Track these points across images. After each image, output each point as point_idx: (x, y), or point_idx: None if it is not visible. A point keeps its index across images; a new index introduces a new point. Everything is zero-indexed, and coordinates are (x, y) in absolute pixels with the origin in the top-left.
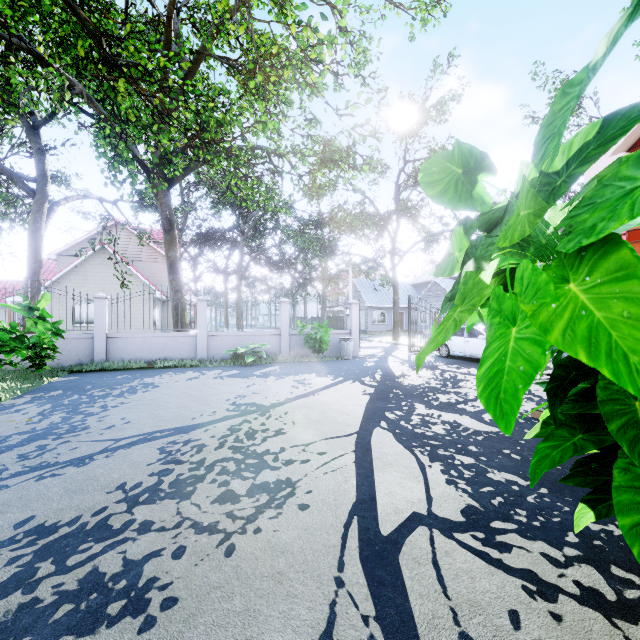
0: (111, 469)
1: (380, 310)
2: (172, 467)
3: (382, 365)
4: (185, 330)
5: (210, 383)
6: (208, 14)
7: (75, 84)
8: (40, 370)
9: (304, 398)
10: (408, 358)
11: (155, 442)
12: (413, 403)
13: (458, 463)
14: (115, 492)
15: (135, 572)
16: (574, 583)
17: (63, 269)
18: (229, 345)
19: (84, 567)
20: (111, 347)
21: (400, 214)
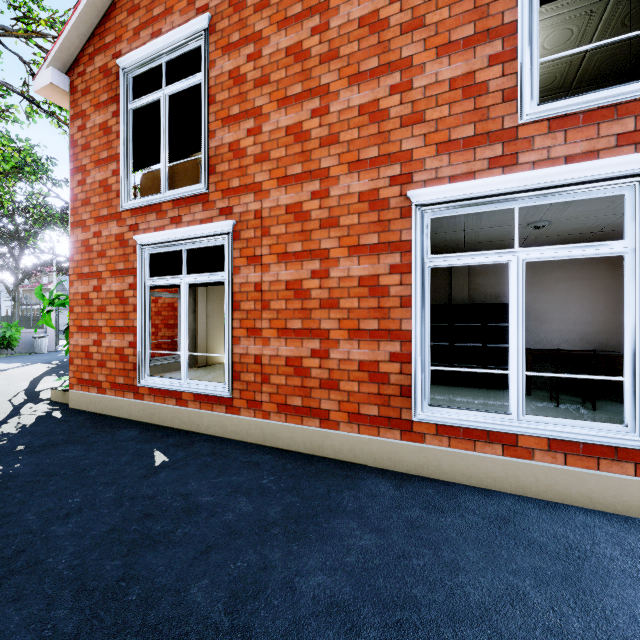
0: None
1: None
2: None
3: None
4: None
5: None
6: None
7: None
8: None
9: None
10: None
11: None
12: None
13: None
14: None
15: None
16: None
17: None
18: None
19: None
20: None
21: None
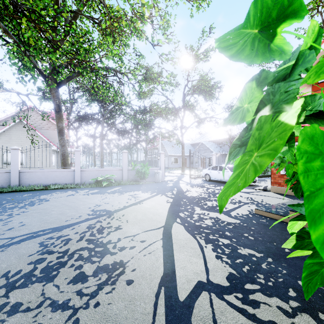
0: (2, 260)
1: (175, 157)
2: (45, 256)
3: (176, 185)
4: (68, 167)
5: (80, 198)
6: None
7: None
8: None
9: (134, 205)
10: (190, 181)
11: (38, 238)
12: (194, 207)
13: (221, 244)
14: None
15: None
16: None
17: None
18: (93, 176)
19: None
20: (22, 177)
21: (185, 108)
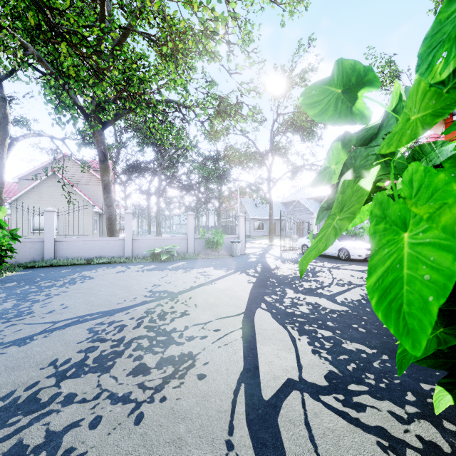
0: (47, 347)
1: (260, 221)
2: (97, 344)
3: (261, 260)
4: (116, 235)
5: (133, 275)
6: (133, 1)
7: (28, 47)
8: (0, 266)
9: (204, 286)
10: (280, 255)
11: (86, 323)
12: (285, 289)
13: (320, 336)
14: (47, 368)
15: (55, 443)
16: (417, 438)
17: (23, 189)
18: (149, 246)
19: (10, 440)
20: (58, 248)
21: (274, 152)
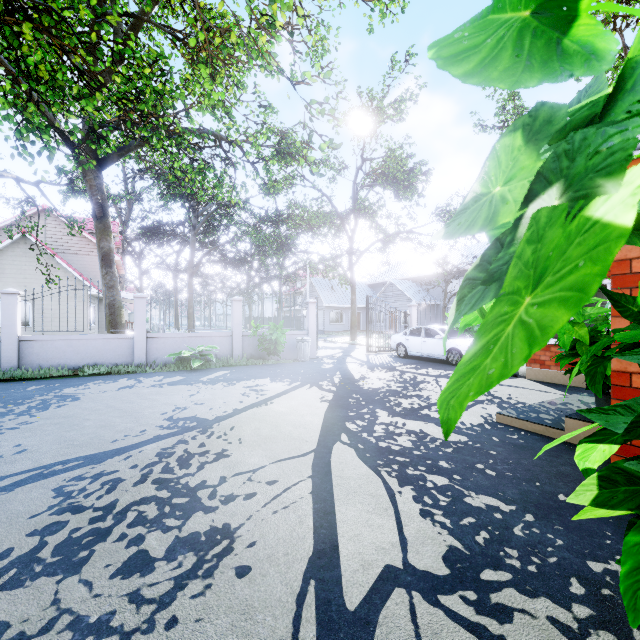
0: None
1: (338, 310)
2: (66, 518)
3: (341, 367)
4: (121, 331)
5: (146, 393)
6: None
7: None
8: None
9: (255, 408)
10: (366, 359)
11: (52, 479)
12: (375, 410)
13: (431, 485)
14: None
15: None
16: None
17: None
18: (173, 348)
19: None
20: (25, 352)
21: (358, 213)
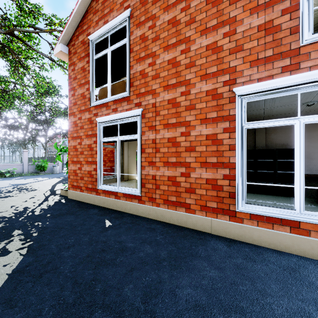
0: None
1: None
2: (2, 191)
3: None
4: None
5: None
6: None
7: None
8: None
9: (37, 182)
10: None
11: None
12: None
13: None
14: None
15: (9, 196)
16: None
17: None
18: None
19: None
20: None
21: None
